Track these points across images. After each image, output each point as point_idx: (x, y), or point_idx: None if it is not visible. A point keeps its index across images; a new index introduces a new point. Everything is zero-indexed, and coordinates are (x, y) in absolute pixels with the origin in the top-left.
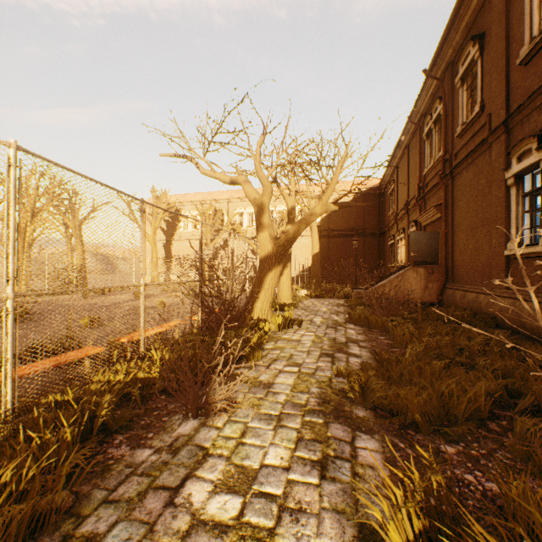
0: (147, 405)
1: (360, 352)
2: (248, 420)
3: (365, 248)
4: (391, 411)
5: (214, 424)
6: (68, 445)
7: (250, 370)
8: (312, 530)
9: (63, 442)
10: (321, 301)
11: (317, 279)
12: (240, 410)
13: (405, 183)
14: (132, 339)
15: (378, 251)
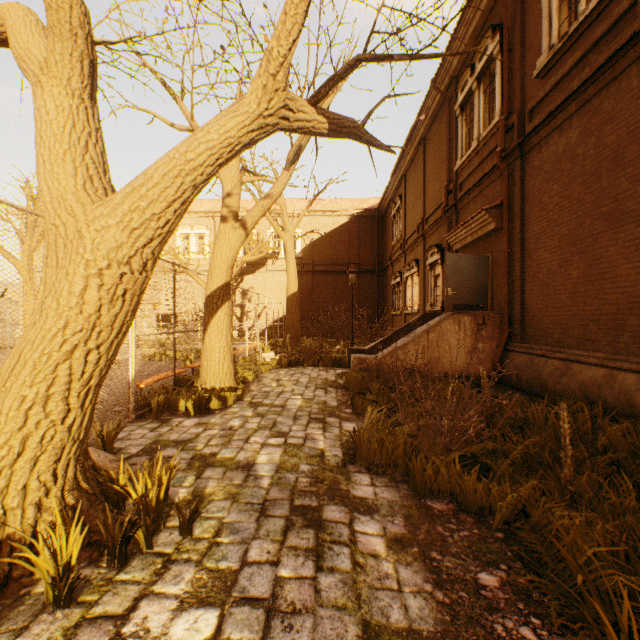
0: None
1: None
2: None
3: (361, 290)
4: None
5: None
6: None
7: None
8: None
9: None
10: (296, 376)
11: (294, 332)
12: None
13: (419, 194)
14: None
15: (377, 293)
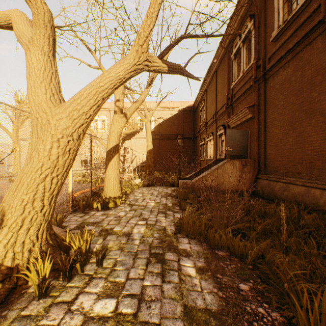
0: None
1: None
2: None
3: (184, 147)
4: None
5: None
6: None
7: None
8: None
9: None
10: (151, 191)
11: (150, 169)
12: None
13: (213, 99)
14: None
15: (192, 149)
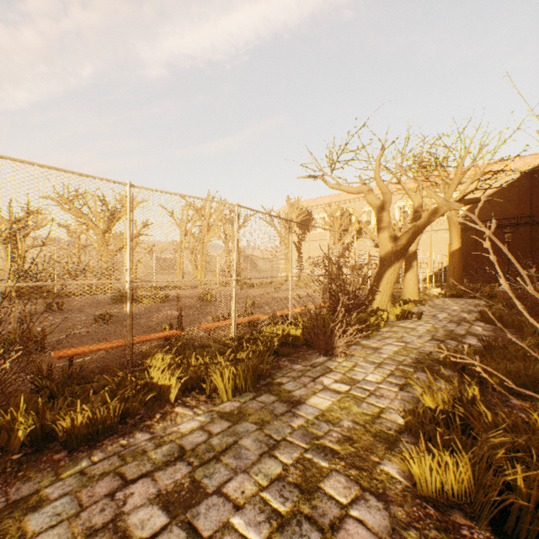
0: (296, 349)
1: (475, 343)
2: (358, 361)
3: (533, 240)
4: (478, 377)
5: (336, 360)
6: (261, 354)
7: (364, 340)
8: (386, 402)
9: (260, 352)
10: (455, 301)
11: (456, 277)
12: (354, 357)
13: None
14: (282, 313)
15: None
